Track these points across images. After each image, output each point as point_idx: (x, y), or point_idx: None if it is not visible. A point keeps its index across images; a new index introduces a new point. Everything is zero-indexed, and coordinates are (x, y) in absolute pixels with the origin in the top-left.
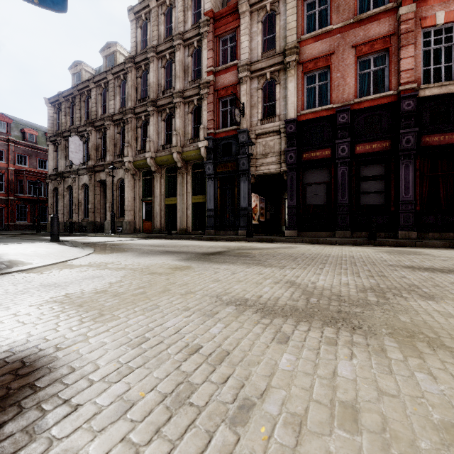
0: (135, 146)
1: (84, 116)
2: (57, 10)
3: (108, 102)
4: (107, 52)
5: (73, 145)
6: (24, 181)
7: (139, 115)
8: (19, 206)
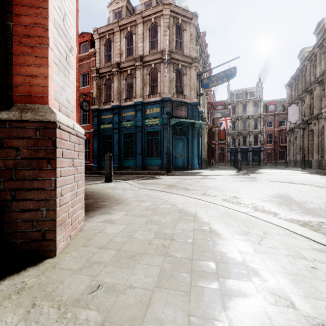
0: None
1: (303, 86)
2: (232, 78)
3: (316, 69)
4: (318, 30)
5: (291, 111)
6: (282, 136)
7: None
8: (280, 151)
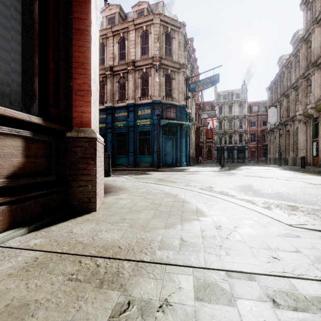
0: (305, 101)
1: (281, 91)
2: (216, 84)
3: (292, 76)
4: (293, 41)
5: (270, 113)
6: (265, 135)
7: (307, 77)
8: (263, 149)
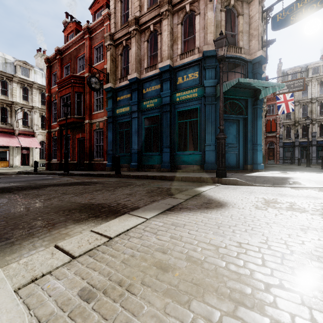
0: None
1: None
2: None
3: None
4: None
5: None
6: None
7: None
8: None
